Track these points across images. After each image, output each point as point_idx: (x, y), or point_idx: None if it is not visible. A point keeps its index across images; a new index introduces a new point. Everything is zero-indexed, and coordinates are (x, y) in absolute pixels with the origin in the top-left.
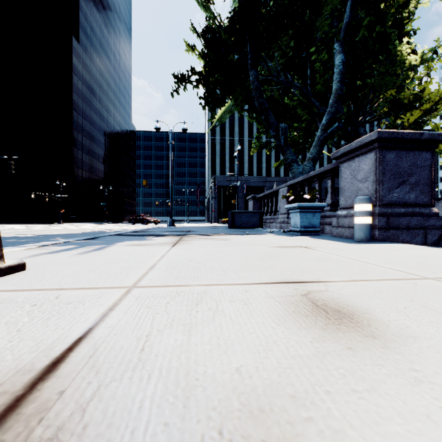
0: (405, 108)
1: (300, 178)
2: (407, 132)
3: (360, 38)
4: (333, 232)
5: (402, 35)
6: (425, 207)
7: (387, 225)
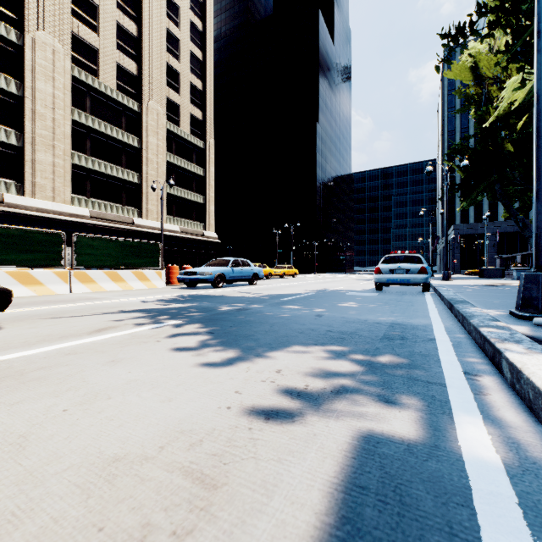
0: None
1: (525, 253)
2: None
3: None
4: None
5: None
6: None
7: None
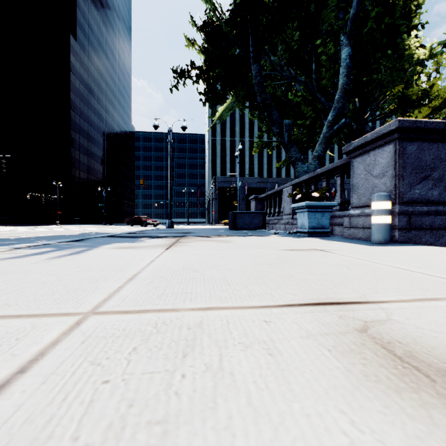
0: (412, 104)
1: (306, 176)
2: (431, 122)
3: (367, 32)
4: (345, 233)
5: (409, 29)
6: None
7: (409, 225)
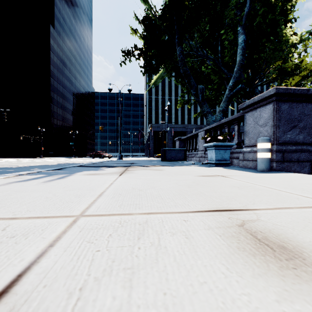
0: (288, 74)
1: (214, 124)
2: (298, 89)
3: (256, 24)
4: (240, 164)
5: (286, 22)
6: (311, 145)
7: (283, 159)
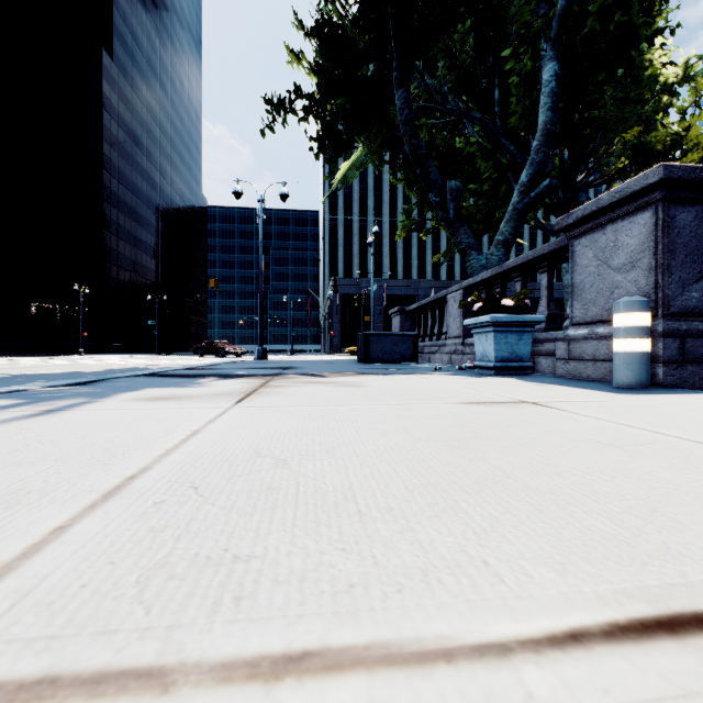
0: (656, 159)
1: (488, 273)
2: None
3: (582, 40)
4: (559, 369)
5: (651, 37)
6: None
7: (682, 355)
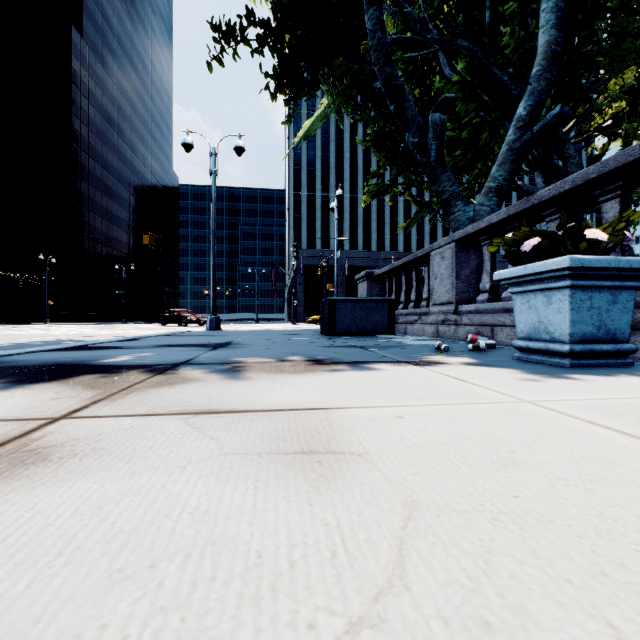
0: None
1: (500, 214)
2: None
3: None
4: None
5: None
6: None
7: None
